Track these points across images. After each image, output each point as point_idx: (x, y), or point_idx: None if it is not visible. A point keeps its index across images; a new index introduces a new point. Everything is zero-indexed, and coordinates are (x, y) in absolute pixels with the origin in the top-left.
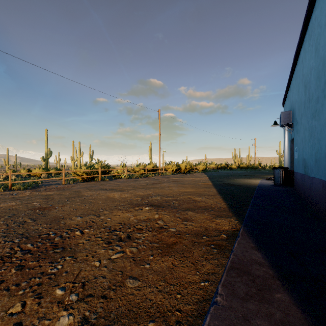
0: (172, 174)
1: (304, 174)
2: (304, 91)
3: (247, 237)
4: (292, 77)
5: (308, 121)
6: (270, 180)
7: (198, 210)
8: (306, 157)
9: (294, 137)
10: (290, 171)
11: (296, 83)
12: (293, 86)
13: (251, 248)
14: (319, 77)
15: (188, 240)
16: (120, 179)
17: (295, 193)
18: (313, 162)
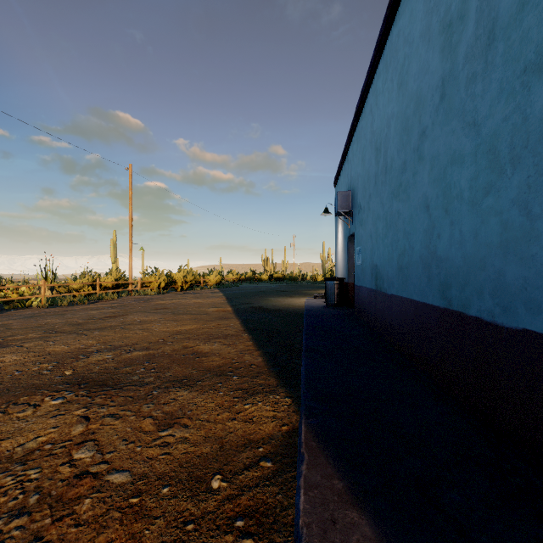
0: (158, 294)
1: (376, 290)
2: (375, 157)
3: (320, 455)
4: (352, 140)
5: (384, 204)
6: (319, 297)
7: (203, 382)
8: (379, 262)
9: (356, 232)
10: (347, 285)
11: (360, 147)
12: (353, 153)
13: (341, 499)
14: (408, 127)
15: (164, 516)
16: (27, 308)
17: (358, 319)
18: (393, 270)
